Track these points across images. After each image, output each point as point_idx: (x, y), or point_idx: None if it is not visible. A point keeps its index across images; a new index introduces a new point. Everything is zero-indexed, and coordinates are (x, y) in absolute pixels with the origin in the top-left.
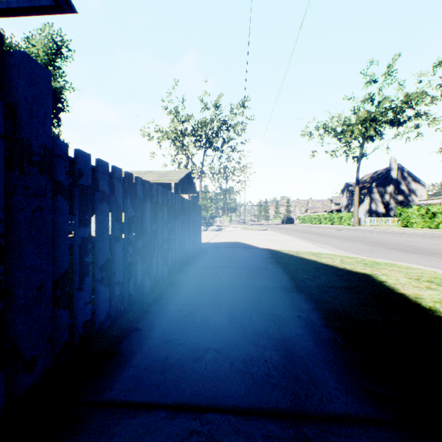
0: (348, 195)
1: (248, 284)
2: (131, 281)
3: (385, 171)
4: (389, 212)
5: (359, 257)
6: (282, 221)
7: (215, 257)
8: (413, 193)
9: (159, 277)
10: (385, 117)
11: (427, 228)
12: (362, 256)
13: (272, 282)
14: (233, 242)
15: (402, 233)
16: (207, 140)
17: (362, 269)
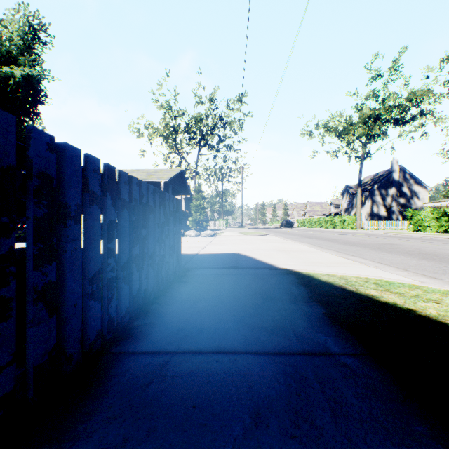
0: (348, 197)
1: None
2: None
3: (387, 173)
4: (391, 215)
5: None
6: (281, 224)
7: (199, 297)
8: (415, 195)
9: None
10: (390, 115)
11: (443, 232)
12: None
13: None
14: (232, 253)
15: (426, 239)
16: (202, 137)
17: None
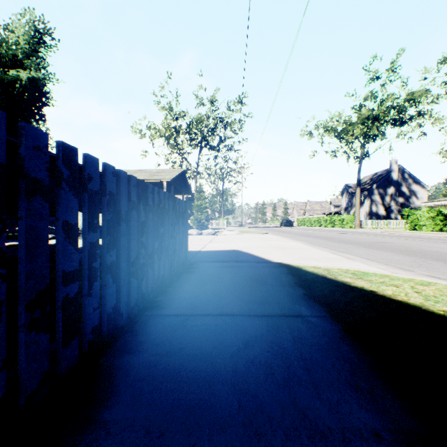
0: (348, 197)
1: (289, 405)
2: None
3: (386, 172)
4: (390, 214)
5: (435, 283)
6: (281, 223)
7: (205, 283)
8: (414, 194)
9: (30, 393)
10: (388, 116)
11: (438, 231)
12: (436, 279)
13: (350, 394)
14: (232, 250)
15: (419, 237)
16: (203, 138)
17: None
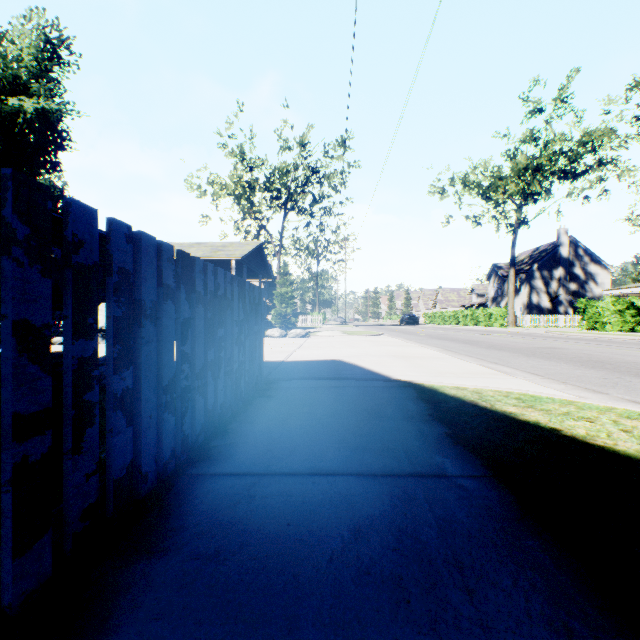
0: (497, 282)
1: None
2: None
3: (552, 247)
4: (558, 307)
5: None
6: (401, 320)
7: (289, 415)
8: (591, 279)
9: None
10: (556, 165)
11: (629, 331)
12: None
13: None
14: (331, 360)
15: (603, 341)
16: (289, 197)
17: None
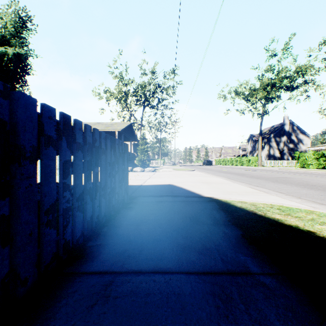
0: (252, 143)
1: None
2: None
3: (280, 125)
4: (283, 156)
5: None
6: (203, 163)
7: (141, 221)
8: (300, 142)
9: None
10: (283, 83)
11: (322, 168)
12: None
13: None
14: (167, 184)
15: (310, 173)
16: (145, 99)
17: None
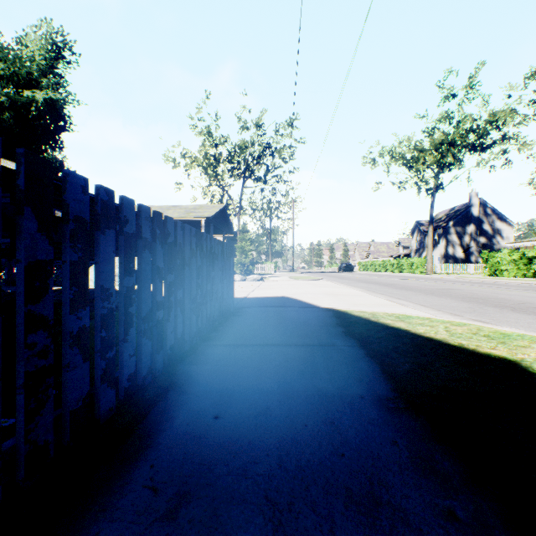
0: (419, 236)
1: (311, 387)
2: (42, 414)
3: (465, 207)
4: (470, 257)
5: (471, 324)
6: (339, 268)
7: (252, 323)
8: (498, 233)
9: (144, 376)
10: (466, 140)
11: (522, 277)
12: (474, 321)
13: (353, 383)
14: (280, 296)
15: (495, 284)
16: (247, 168)
17: (494, 349)
